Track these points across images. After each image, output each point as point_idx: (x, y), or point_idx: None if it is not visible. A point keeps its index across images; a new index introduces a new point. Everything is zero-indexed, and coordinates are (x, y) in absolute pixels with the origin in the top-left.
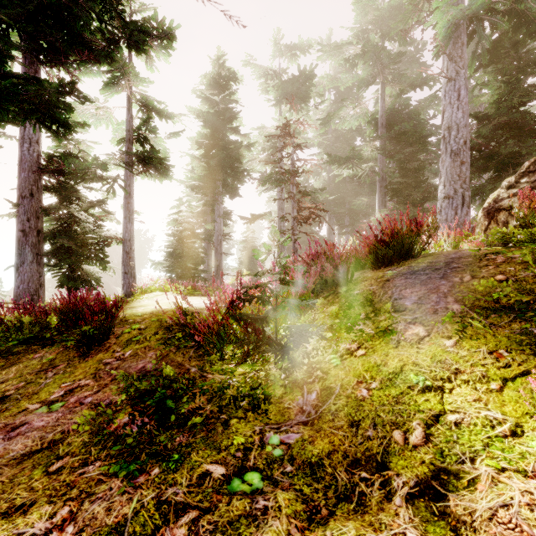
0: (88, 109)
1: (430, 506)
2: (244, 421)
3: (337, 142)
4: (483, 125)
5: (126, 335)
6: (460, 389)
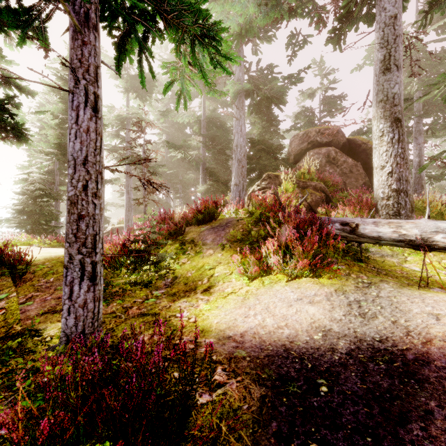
0: None
1: (206, 292)
2: (142, 291)
3: (172, 127)
4: (252, 147)
5: (40, 271)
6: (220, 267)
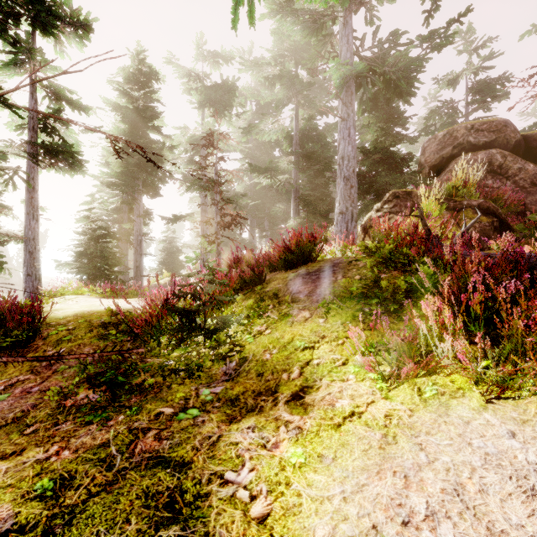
0: None
1: (296, 403)
2: (183, 384)
3: (258, 150)
4: (366, 159)
5: (55, 336)
6: (323, 346)
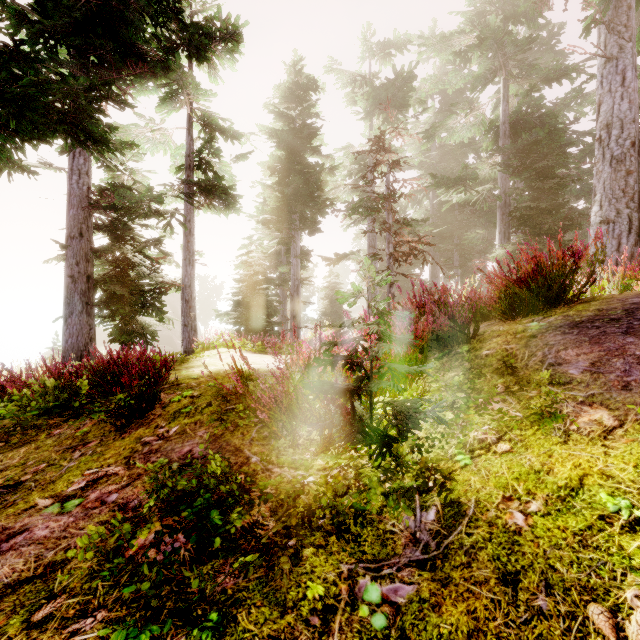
0: (143, 132)
1: None
2: (325, 553)
3: (442, 162)
4: None
5: (175, 404)
6: None
